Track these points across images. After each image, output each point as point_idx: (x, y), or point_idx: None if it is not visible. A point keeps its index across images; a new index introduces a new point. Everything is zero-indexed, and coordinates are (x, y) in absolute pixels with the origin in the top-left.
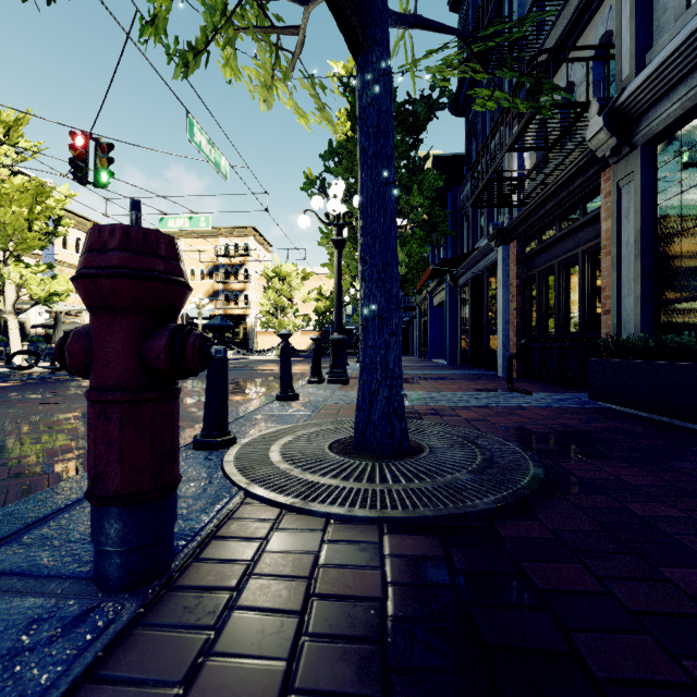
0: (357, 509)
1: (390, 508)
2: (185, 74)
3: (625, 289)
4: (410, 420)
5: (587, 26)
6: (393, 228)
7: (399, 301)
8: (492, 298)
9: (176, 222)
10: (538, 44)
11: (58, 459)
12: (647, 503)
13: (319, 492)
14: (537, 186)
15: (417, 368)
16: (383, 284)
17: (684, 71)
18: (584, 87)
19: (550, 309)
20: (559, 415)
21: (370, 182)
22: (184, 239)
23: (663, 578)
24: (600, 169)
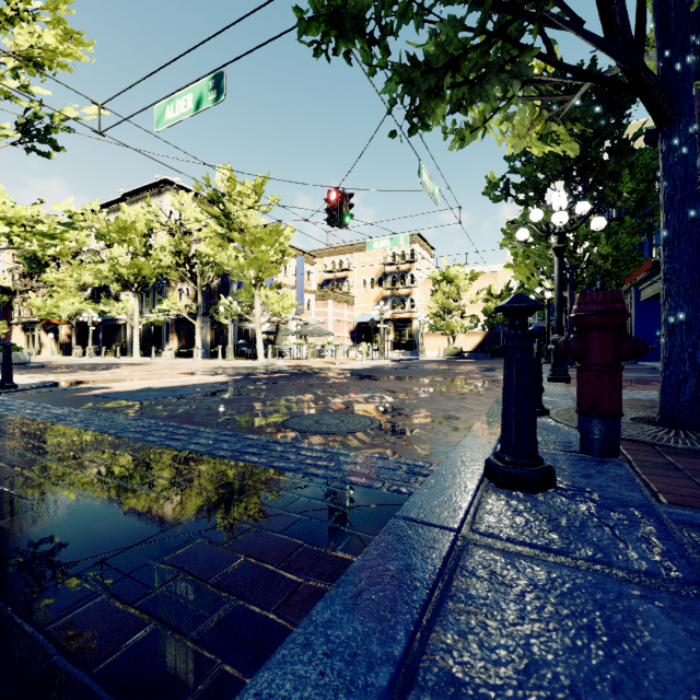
0: None
1: None
2: (461, 146)
3: None
4: None
5: None
6: (699, 254)
7: None
8: None
9: (380, 244)
10: None
11: (416, 416)
12: None
13: (666, 440)
14: None
15: (629, 371)
16: (691, 298)
17: None
18: None
19: None
20: None
21: (677, 222)
22: (357, 252)
23: None
24: None
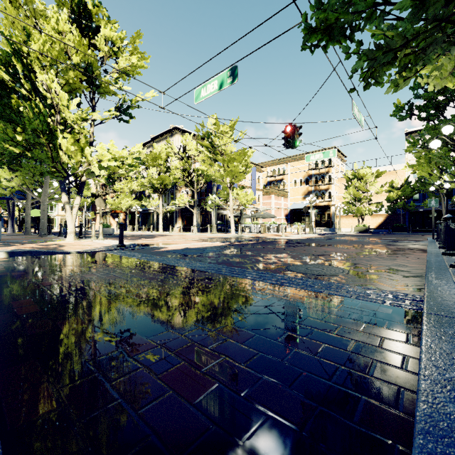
0: None
1: None
2: (395, 90)
3: None
4: None
5: None
6: None
7: None
8: None
9: (315, 156)
10: None
11: (369, 268)
12: None
13: None
14: None
15: None
16: None
17: None
18: None
19: None
20: None
21: None
22: (290, 162)
23: None
24: None
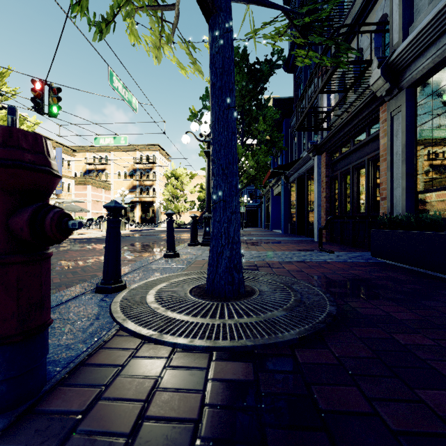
0: (197, 339)
1: (221, 338)
2: (100, 38)
3: (395, 183)
4: (250, 271)
5: (371, 11)
6: (234, 139)
7: (237, 189)
8: (310, 190)
9: (105, 140)
10: (339, 24)
11: None
12: (408, 333)
13: (173, 326)
14: (339, 117)
15: (262, 236)
16: (226, 178)
17: (434, 37)
18: (369, 51)
19: (347, 197)
20: (351, 267)
21: (217, 107)
22: (114, 152)
23: (419, 397)
24: (379, 104)
